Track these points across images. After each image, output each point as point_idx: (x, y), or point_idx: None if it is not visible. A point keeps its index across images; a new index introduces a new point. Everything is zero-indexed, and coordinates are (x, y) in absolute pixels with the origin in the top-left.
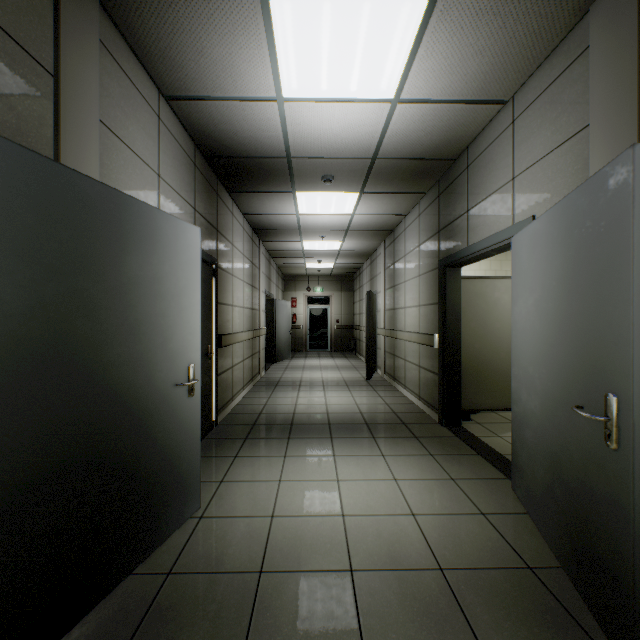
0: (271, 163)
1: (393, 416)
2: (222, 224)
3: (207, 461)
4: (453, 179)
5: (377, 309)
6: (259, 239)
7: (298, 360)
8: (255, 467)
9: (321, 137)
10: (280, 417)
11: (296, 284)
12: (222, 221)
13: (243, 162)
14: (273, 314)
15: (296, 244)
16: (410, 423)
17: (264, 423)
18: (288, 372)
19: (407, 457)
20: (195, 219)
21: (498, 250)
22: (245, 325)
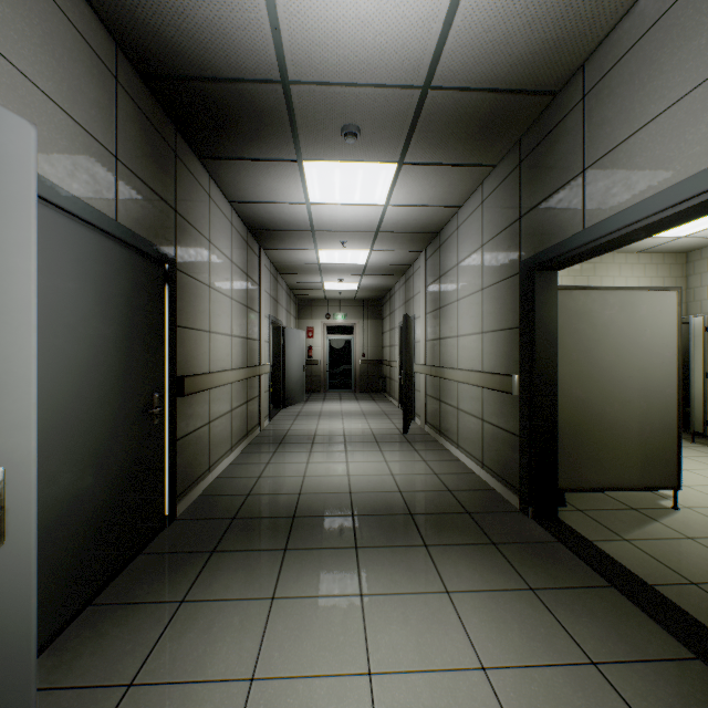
0: (257, 95)
1: (449, 498)
2: (187, 205)
3: (124, 617)
4: (550, 128)
5: (414, 339)
6: (259, 245)
7: (314, 404)
8: (211, 634)
9: (338, 29)
10: (277, 502)
11: (312, 310)
12: (187, 200)
13: (210, 91)
14: (282, 346)
15: (309, 254)
16: (477, 512)
17: (250, 515)
18: (299, 421)
19: (491, 596)
20: (117, 176)
21: (656, 227)
22: (234, 360)
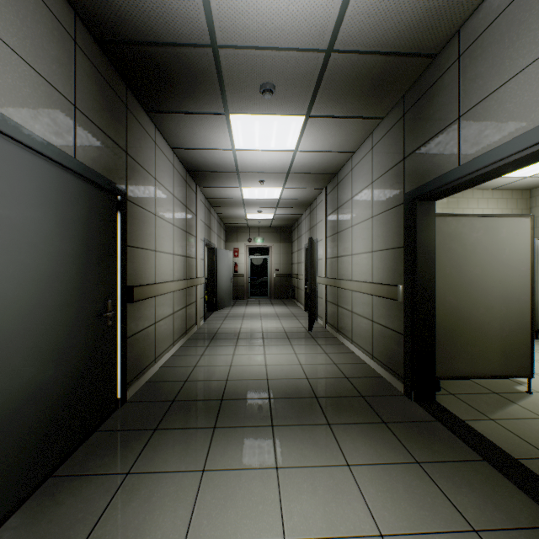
0: (192, 57)
1: (346, 383)
2: (136, 148)
3: (78, 487)
4: (430, 84)
5: (317, 258)
6: (196, 184)
7: (239, 308)
8: (150, 503)
9: None
10: (209, 387)
11: (238, 235)
12: (136, 145)
13: (153, 54)
14: (214, 263)
15: (235, 191)
16: (370, 395)
17: (187, 398)
18: (227, 321)
19: (385, 469)
20: (76, 121)
21: (523, 161)
22: (176, 274)
